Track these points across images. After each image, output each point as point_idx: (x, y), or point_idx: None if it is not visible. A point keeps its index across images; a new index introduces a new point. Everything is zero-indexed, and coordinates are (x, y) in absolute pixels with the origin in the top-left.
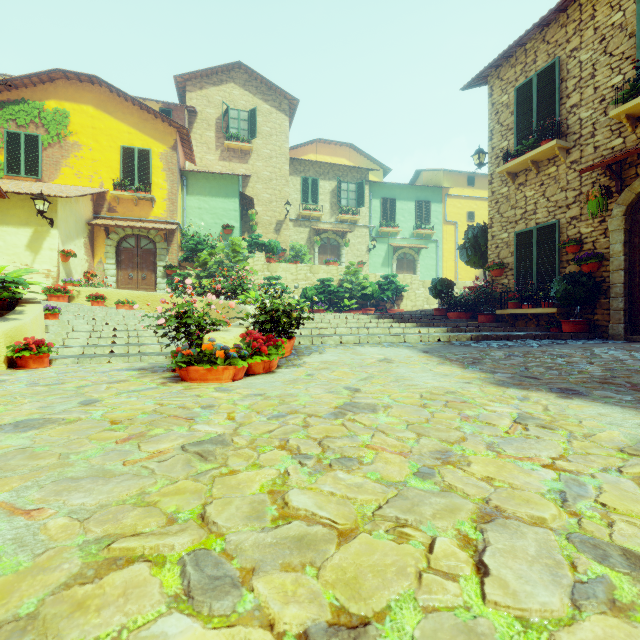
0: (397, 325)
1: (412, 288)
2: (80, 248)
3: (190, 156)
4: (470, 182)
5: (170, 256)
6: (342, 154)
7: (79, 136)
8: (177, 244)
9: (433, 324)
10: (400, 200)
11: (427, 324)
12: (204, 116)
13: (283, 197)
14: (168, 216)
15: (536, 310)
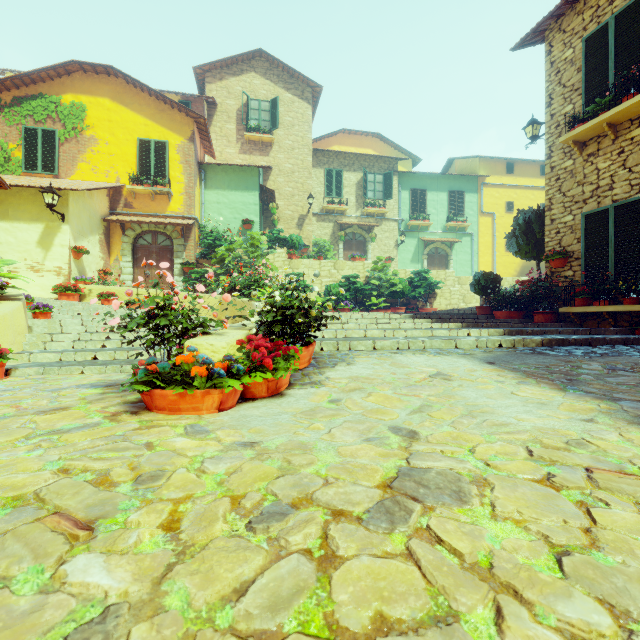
0: (438, 326)
1: (446, 285)
2: (95, 245)
3: (209, 149)
4: (509, 169)
5: (187, 253)
6: (368, 145)
7: (95, 130)
8: (194, 240)
9: (482, 325)
10: (431, 191)
11: (475, 325)
12: (224, 108)
13: (306, 190)
14: (185, 211)
15: (616, 307)
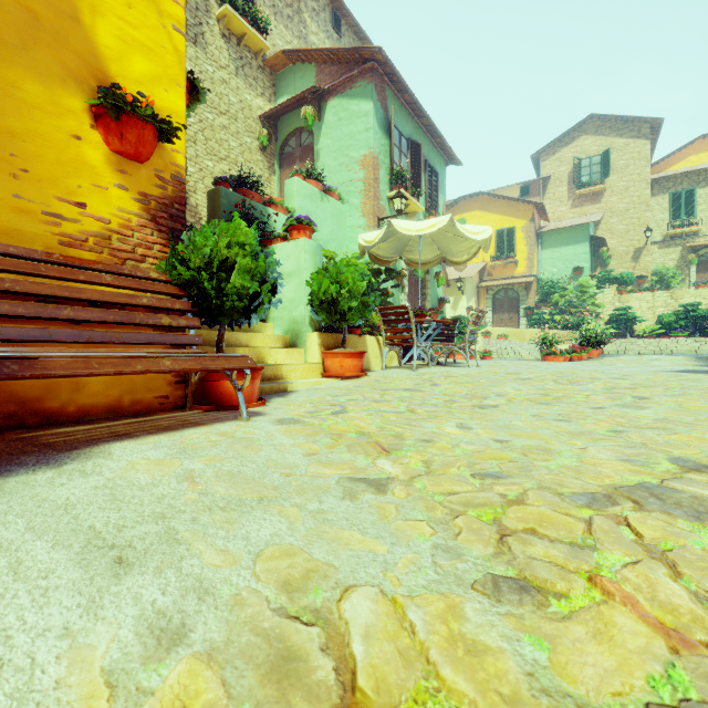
0: None
1: None
2: (473, 303)
3: (544, 217)
4: None
5: (529, 300)
6: None
7: None
8: (534, 291)
9: None
10: None
11: None
12: (556, 176)
13: (642, 223)
14: (527, 271)
15: None
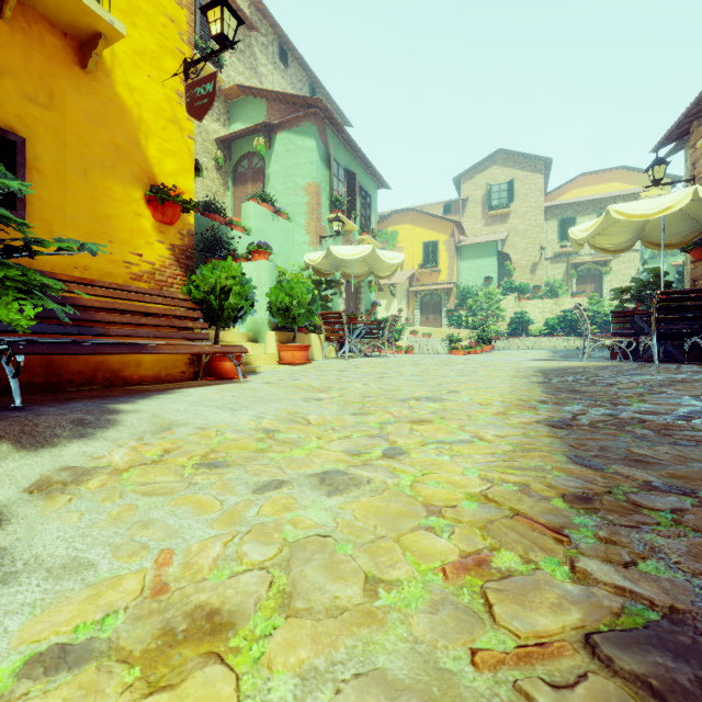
0: (578, 342)
1: None
2: (404, 306)
3: (462, 233)
4: None
5: (449, 304)
6: (612, 178)
7: (402, 243)
8: (454, 296)
9: None
10: None
11: None
12: (473, 198)
13: (538, 243)
14: (448, 279)
15: None
